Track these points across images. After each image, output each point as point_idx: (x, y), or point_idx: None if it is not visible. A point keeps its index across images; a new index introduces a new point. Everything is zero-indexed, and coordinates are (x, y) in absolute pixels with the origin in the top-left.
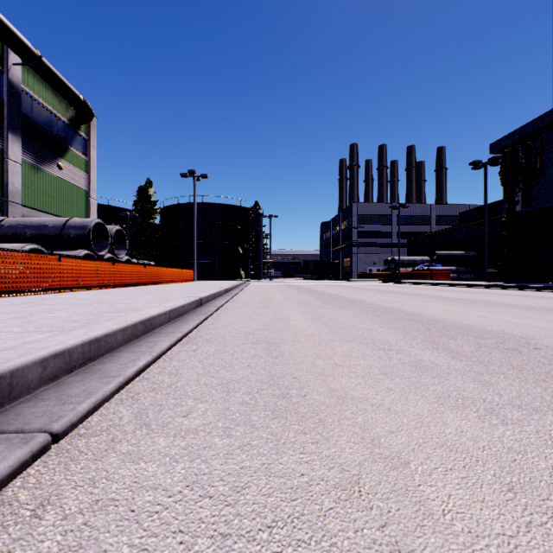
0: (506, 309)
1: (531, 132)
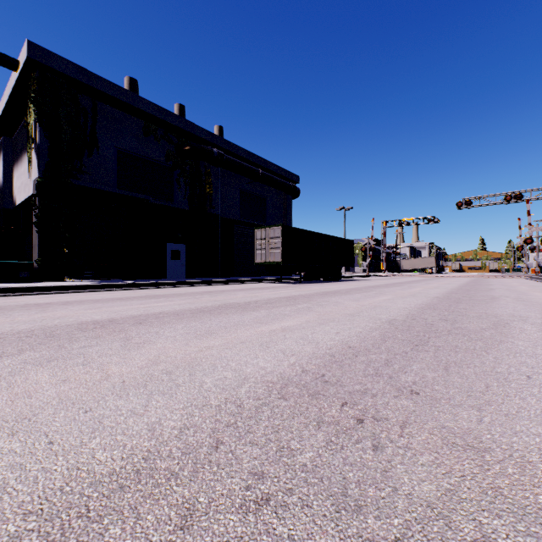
0: (408, 285)
1: (107, 94)
